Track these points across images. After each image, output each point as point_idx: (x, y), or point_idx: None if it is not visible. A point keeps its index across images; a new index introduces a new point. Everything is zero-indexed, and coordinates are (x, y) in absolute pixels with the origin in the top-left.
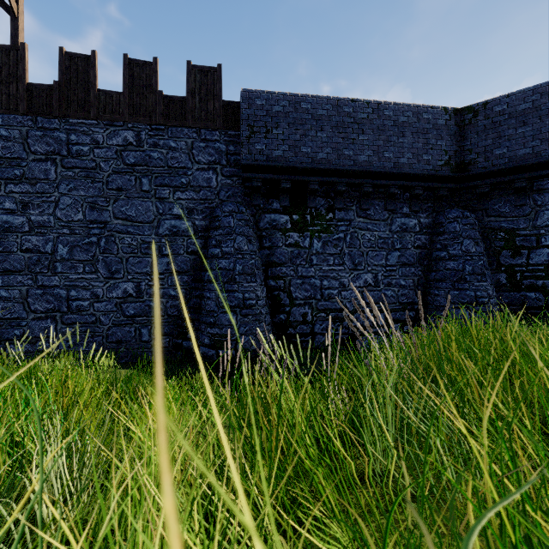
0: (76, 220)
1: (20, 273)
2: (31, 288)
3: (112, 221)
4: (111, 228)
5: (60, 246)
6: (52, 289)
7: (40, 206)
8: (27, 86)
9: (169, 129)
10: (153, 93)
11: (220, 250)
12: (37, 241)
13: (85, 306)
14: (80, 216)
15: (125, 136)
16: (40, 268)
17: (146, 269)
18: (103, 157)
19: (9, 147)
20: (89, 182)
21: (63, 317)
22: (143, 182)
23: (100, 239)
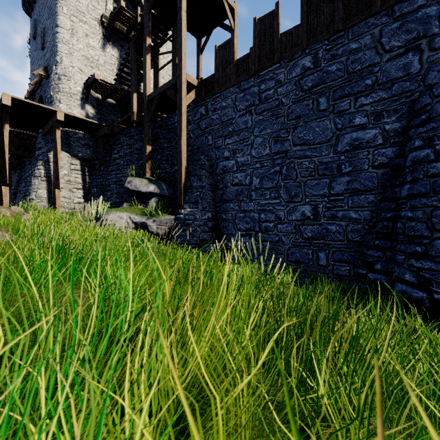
0: (264, 154)
1: (231, 201)
2: (237, 212)
3: (292, 149)
4: (291, 156)
5: (254, 178)
6: (249, 213)
7: (242, 150)
8: (235, 63)
9: (349, 32)
10: (331, 3)
11: (431, 149)
12: (240, 177)
13: (270, 227)
14: (267, 151)
15: (303, 64)
16: (242, 196)
17: (323, 191)
18: (284, 93)
19: (226, 113)
20: (273, 119)
21: (255, 235)
22: (320, 102)
23: (282, 168)
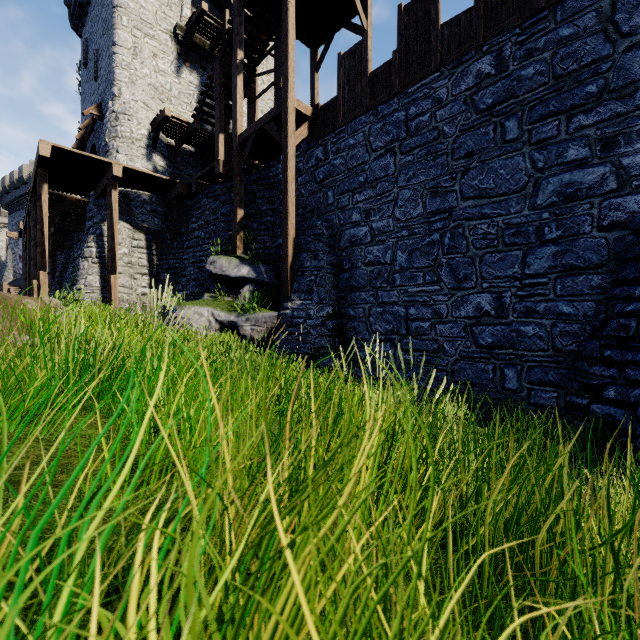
0: (415, 215)
1: (363, 289)
2: (372, 306)
3: (459, 205)
4: (458, 216)
5: (398, 253)
6: (391, 306)
7: (380, 210)
8: (368, 78)
9: (557, 10)
10: None
11: None
12: (377, 251)
13: (425, 328)
14: (419, 210)
15: (478, 70)
16: (380, 282)
17: (511, 270)
18: (447, 118)
19: (355, 154)
20: (430, 160)
21: (401, 341)
22: (507, 127)
23: (443, 235)
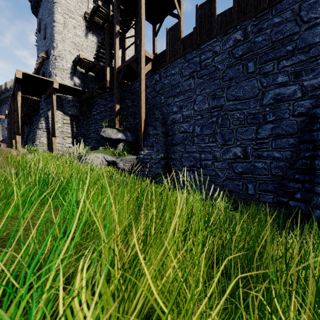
0: (204, 109)
1: (178, 145)
2: (183, 153)
3: (226, 104)
4: (225, 109)
5: (196, 127)
6: (192, 153)
7: (187, 105)
8: (181, 40)
9: (272, 9)
10: None
11: None
12: (185, 126)
13: (209, 164)
14: (206, 106)
15: (235, 37)
16: (187, 141)
17: (251, 136)
18: (219, 61)
19: (175, 78)
20: (211, 81)
21: (197, 171)
22: (249, 66)
23: (218, 118)
